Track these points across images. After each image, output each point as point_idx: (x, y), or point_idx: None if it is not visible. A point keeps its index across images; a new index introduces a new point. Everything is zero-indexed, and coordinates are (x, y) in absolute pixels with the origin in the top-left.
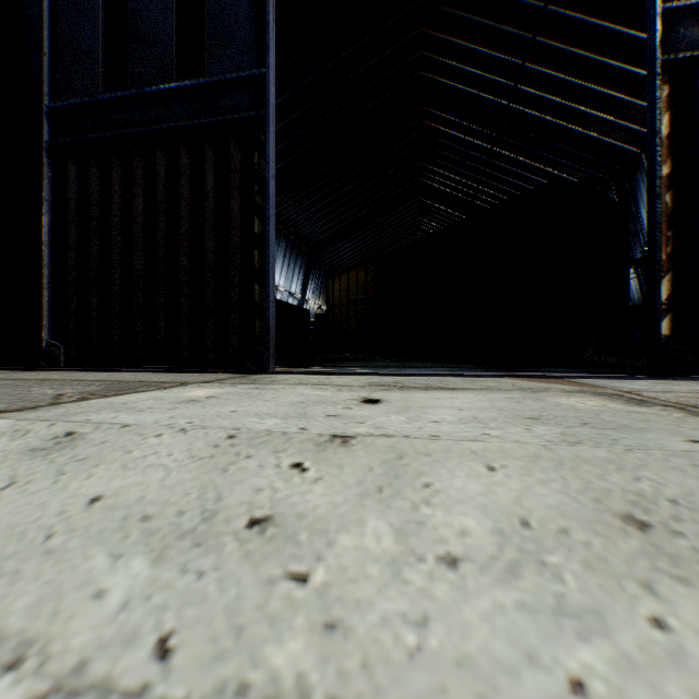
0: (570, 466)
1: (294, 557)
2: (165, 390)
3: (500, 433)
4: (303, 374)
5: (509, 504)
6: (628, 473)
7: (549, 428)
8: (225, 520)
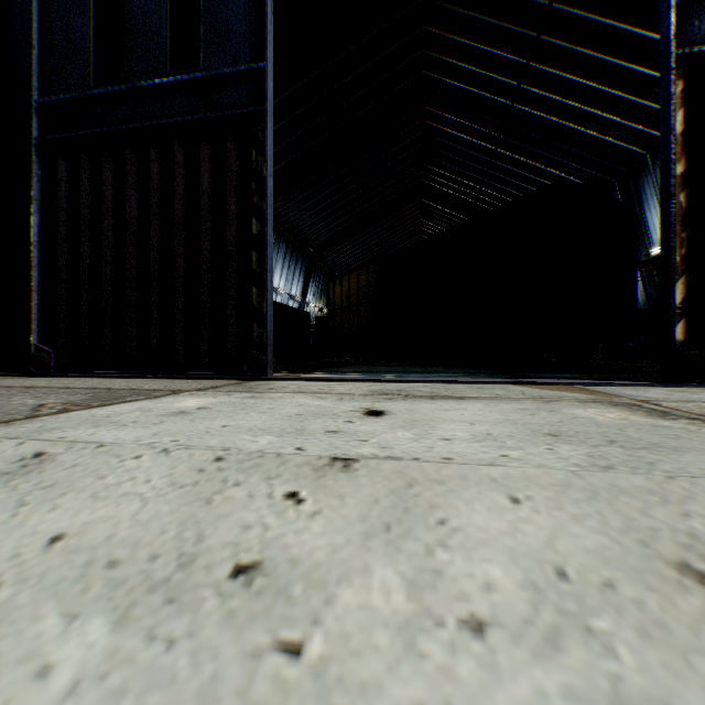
0: (606, 498)
1: (285, 619)
2: (155, 400)
3: (520, 454)
4: (302, 380)
5: (540, 546)
6: (674, 507)
7: (574, 448)
8: (205, 567)
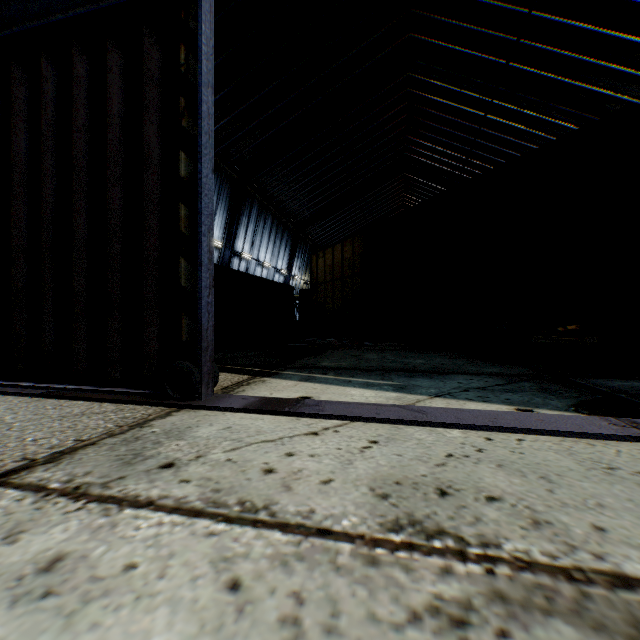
0: None
1: None
2: None
3: None
4: (252, 411)
5: None
6: None
7: None
8: None
